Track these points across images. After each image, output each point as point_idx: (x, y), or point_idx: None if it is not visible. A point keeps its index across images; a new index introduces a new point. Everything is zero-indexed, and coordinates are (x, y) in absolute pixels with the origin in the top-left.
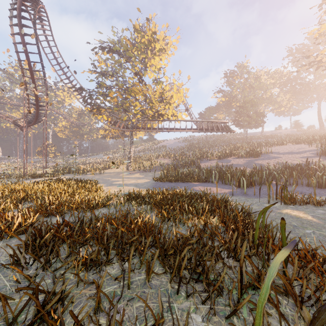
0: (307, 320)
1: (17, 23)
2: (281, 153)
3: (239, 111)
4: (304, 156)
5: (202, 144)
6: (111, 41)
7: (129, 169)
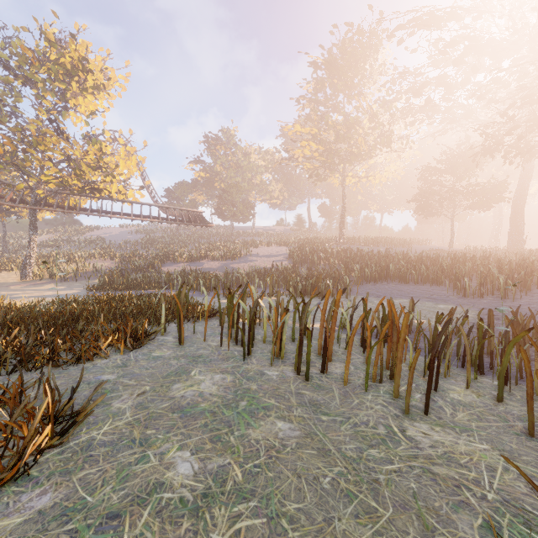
0: (162, 297)
1: None
2: (260, 256)
3: (223, 197)
4: (277, 260)
5: (170, 239)
6: None
7: (27, 278)
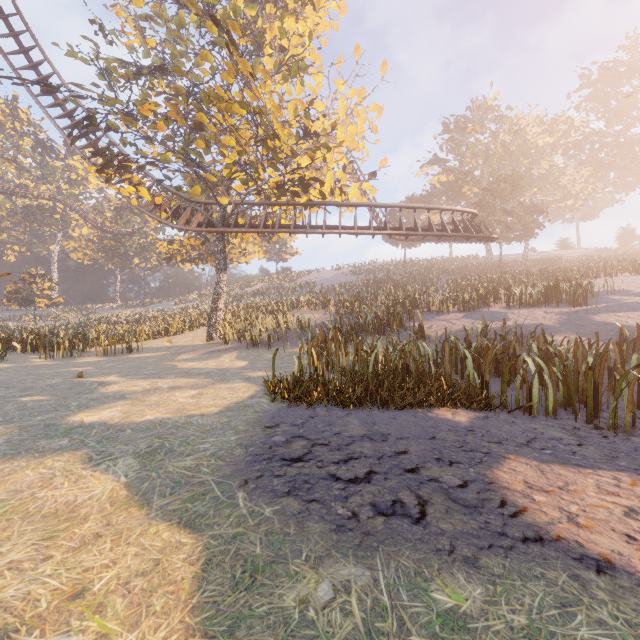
0: None
1: None
2: None
3: (484, 202)
4: None
5: (398, 277)
6: None
7: (213, 339)
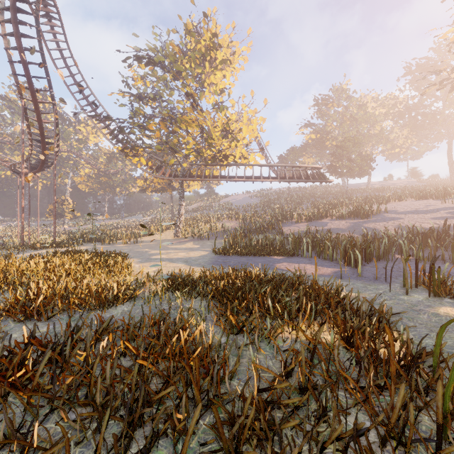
0: None
1: (10, 19)
2: (402, 212)
3: (336, 153)
4: (437, 217)
5: (283, 200)
6: (151, 47)
7: (178, 236)
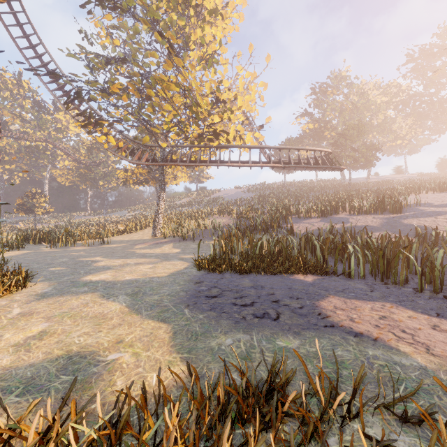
0: None
1: None
2: (442, 205)
3: (338, 143)
4: None
5: (280, 194)
6: None
7: (156, 235)
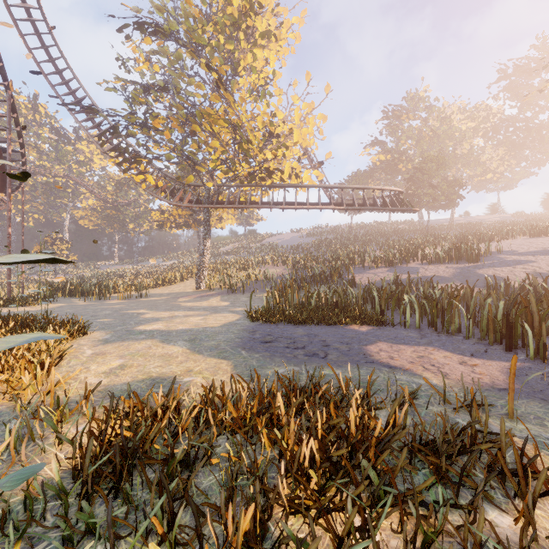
0: None
1: None
2: (526, 253)
3: (414, 178)
4: None
5: (345, 239)
6: (157, 5)
7: (201, 288)
